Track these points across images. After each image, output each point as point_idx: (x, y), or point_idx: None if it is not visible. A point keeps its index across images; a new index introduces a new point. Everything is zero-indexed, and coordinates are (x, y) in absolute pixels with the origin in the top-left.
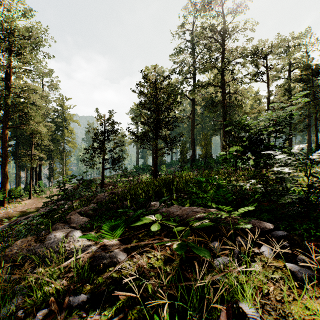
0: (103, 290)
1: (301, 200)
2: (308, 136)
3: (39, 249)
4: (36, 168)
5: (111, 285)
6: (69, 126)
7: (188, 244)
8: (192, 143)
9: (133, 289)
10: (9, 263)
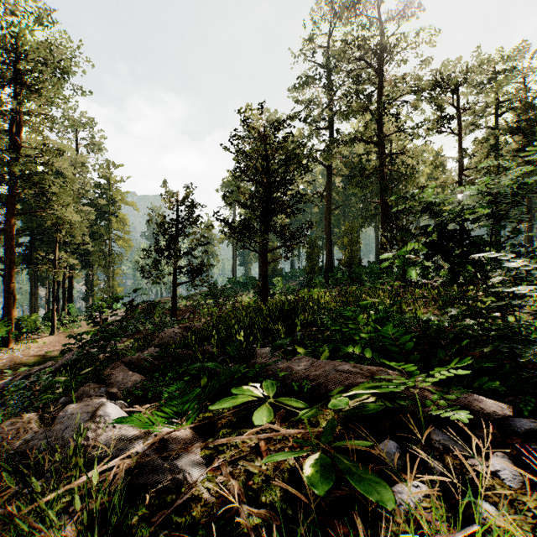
0: None
1: None
2: (527, 228)
3: (40, 442)
4: (63, 282)
5: None
6: (120, 212)
7: (337, 463)
8: (328, 240)
9: None
10: None
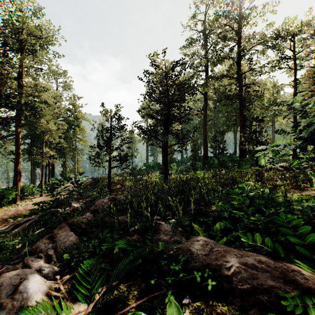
0: None
1: None
2: None
3: None
4: (49, 165)
5: None
6: (81, 125)
7: None
8: (204, 140)
9: None
10: None
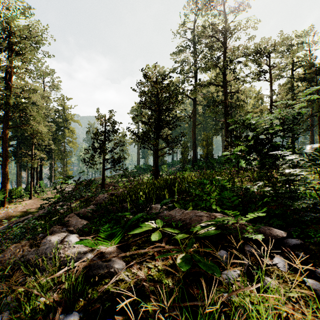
0: (97, 308)
1: (314, 205)
2: (310, 136)
3: (33, 255)
4: (37, 168)
5: (107, 301)
6: (70, 126)
7: (194, 257)
8: (194, 143)
9: (130, 314)
10: (1, 269)
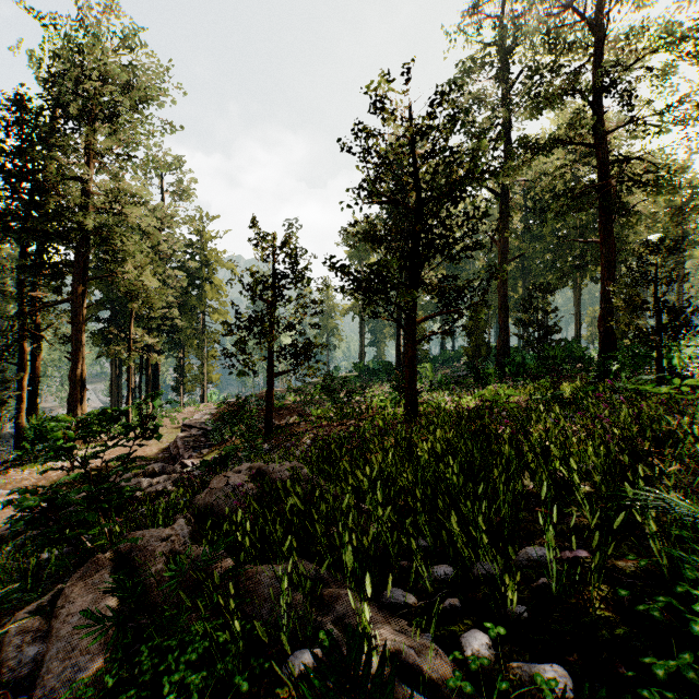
0: None
1: None
2: None
3: None
4: (147, 367)
5: None
6: (215, 277)
7: None
8: (502, 306)
9: None
10: None
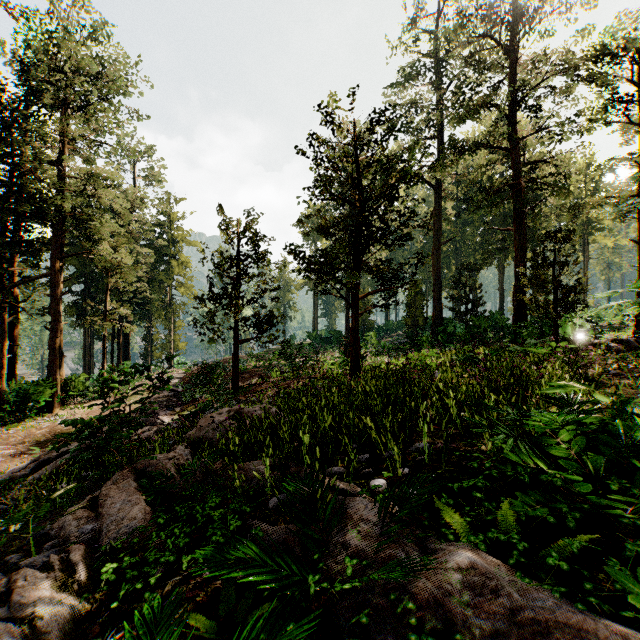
0: None
1: None
2: None
3: None
4: (118, 336)
5: None
6: (181, 254)
7: None
8: (436, 283)
9: None
10: None
